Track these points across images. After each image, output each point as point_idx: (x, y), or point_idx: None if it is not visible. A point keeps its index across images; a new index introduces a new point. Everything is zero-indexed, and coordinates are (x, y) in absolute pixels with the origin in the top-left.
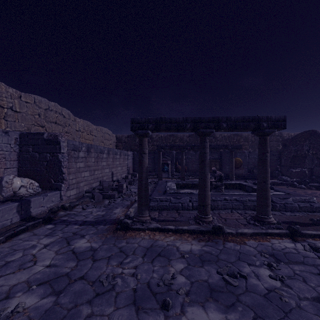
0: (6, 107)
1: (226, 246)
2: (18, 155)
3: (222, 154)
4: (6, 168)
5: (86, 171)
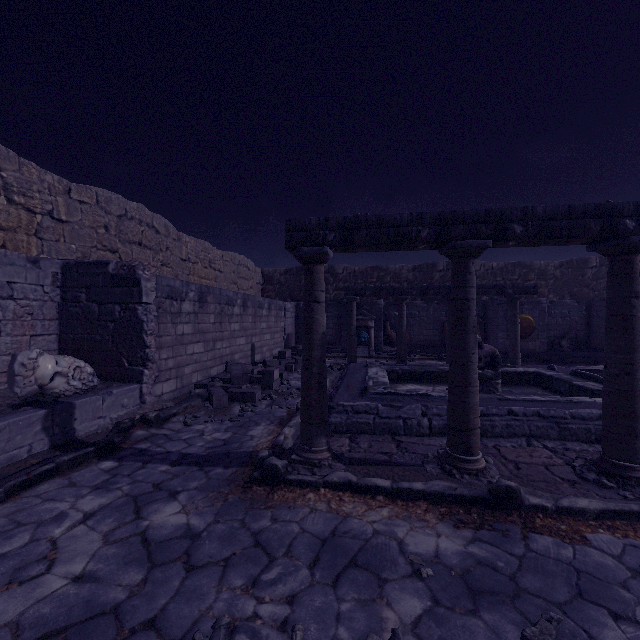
0: (40, 211)
1: (533, 547)
2: (60, 308)
3: (488, 306)
4: (35, 336)
5: (198, 343)
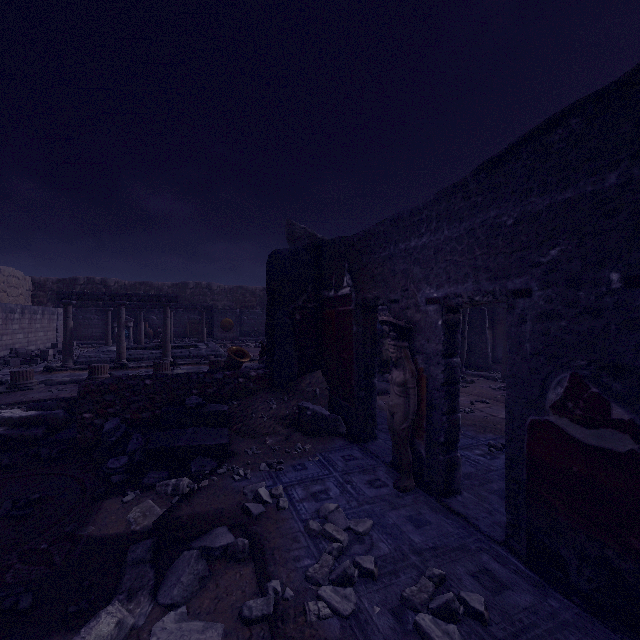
0: None
1: (123, 371)
2: None
3: (212, 313)
4: None
5: None
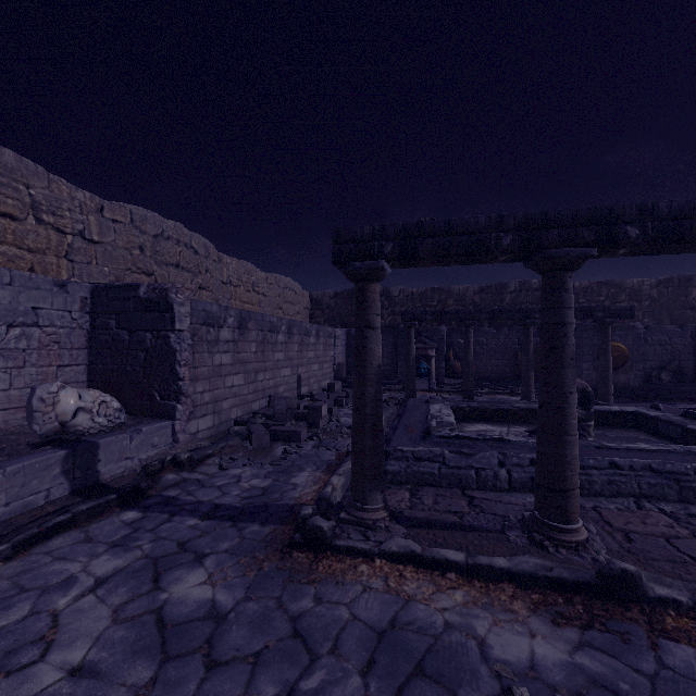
0: (71, 231)
1: (668, 662)
2: (89, 336)
3: None
4: (62, 366)
5: (237, 374)
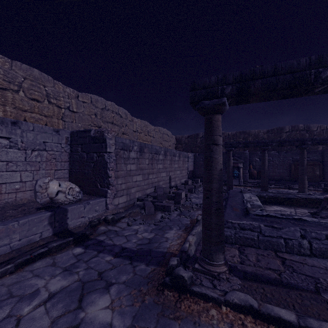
0: (64, 107)
1: None
2: (69, 155)
3: (326, 153)
4: (57, 170)
5: (139, 175)
